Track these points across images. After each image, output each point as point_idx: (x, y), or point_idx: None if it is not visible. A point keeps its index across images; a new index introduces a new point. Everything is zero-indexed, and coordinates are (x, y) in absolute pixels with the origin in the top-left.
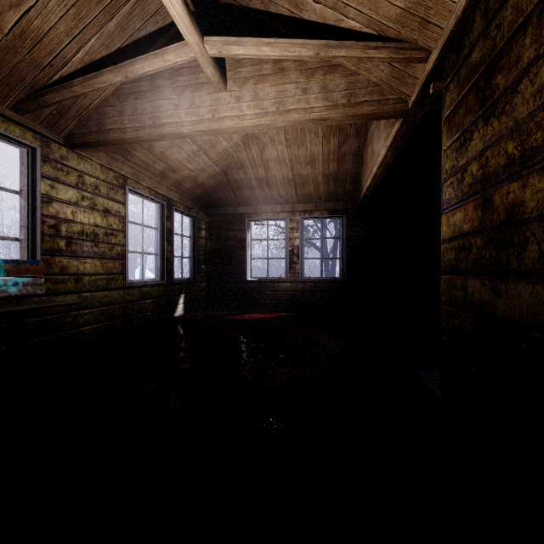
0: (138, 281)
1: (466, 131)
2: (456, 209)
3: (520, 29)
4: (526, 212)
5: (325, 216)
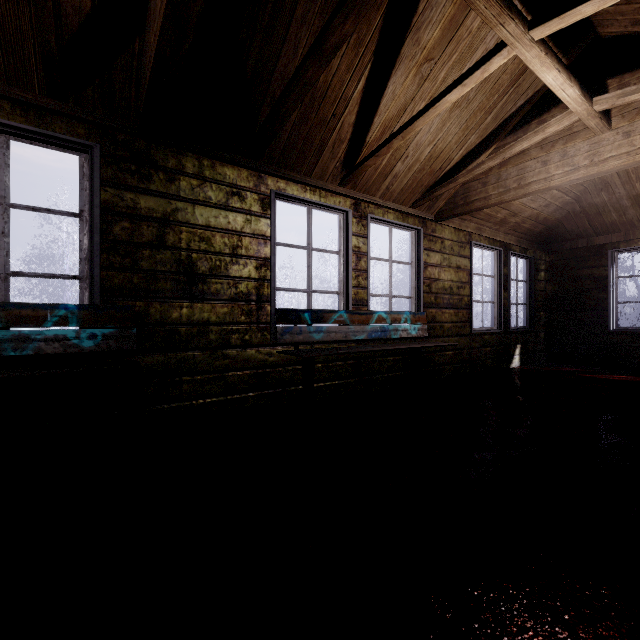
0: (478, 329)
1: None
2: None
3: None
4: None
5: None
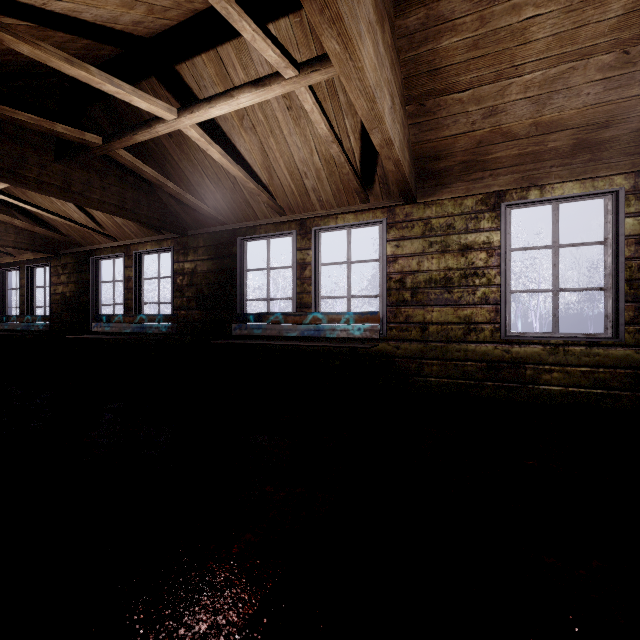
0: (539, 335)
1: None
2: None
3: None
4: None
5: None
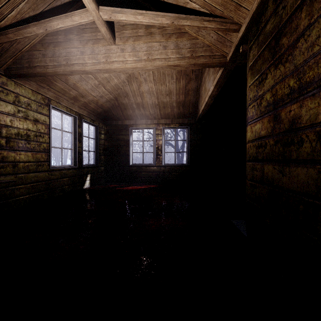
0: (58, 166)
1: (263, 73)
2: (256, 122)
3: (298, 8)
4: (302, 122)
5: (177, 127)
